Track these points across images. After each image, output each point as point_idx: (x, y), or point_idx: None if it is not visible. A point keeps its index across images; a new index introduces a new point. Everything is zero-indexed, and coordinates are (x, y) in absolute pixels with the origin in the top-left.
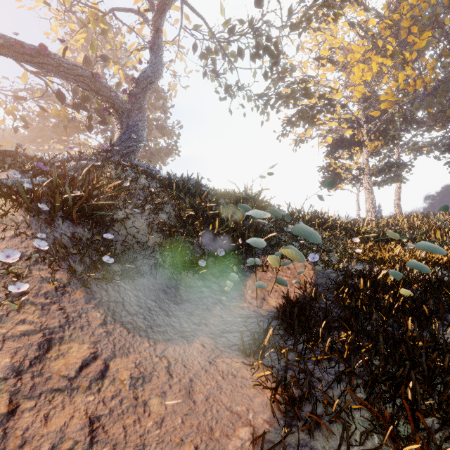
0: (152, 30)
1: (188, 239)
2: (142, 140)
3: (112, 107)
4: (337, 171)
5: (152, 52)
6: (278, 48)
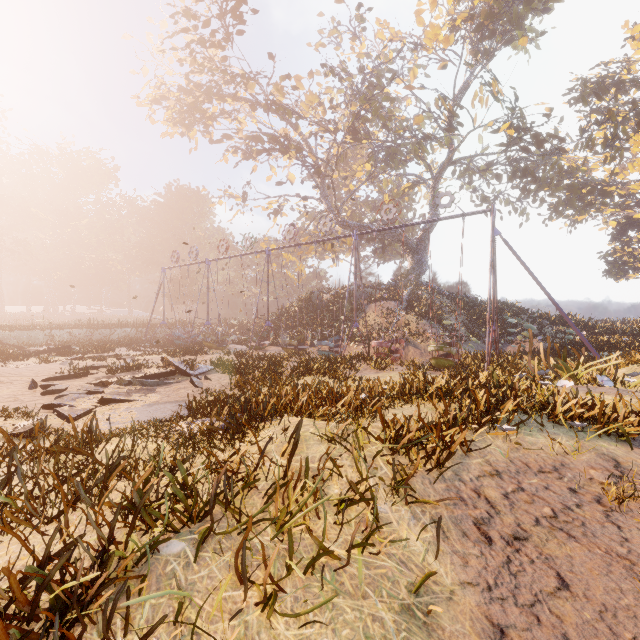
0: (431, 191)
1: (477, 330)
2: (427, 267)
3: (407, 248)
4: (624, 260)
5: (432, 206)
6: (534, 176)
